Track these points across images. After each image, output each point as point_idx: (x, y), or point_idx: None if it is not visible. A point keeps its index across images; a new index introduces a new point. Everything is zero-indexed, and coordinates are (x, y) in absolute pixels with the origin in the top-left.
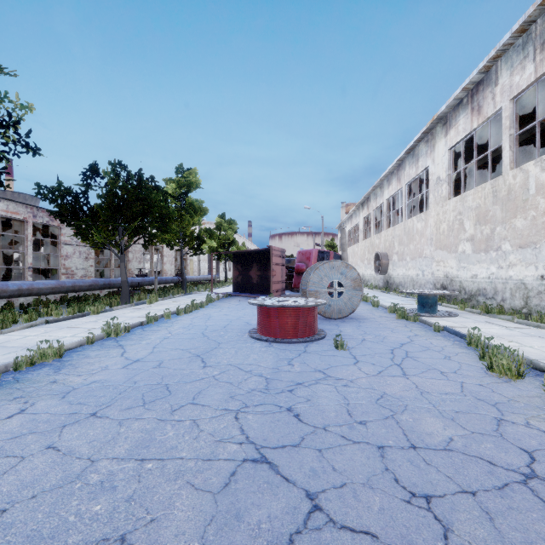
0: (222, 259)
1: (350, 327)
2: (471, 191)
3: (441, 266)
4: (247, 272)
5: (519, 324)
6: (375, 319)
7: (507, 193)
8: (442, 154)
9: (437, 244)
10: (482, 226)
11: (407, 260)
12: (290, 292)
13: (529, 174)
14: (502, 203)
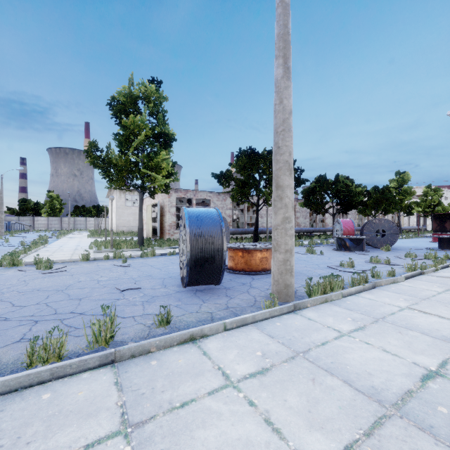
0: (428, 215)
1: None
2: None
3: None
4: (442, 225)
5: None
6: None
7: None
8: None
9: None
10: None
11: None
12: None
13: None
14: None
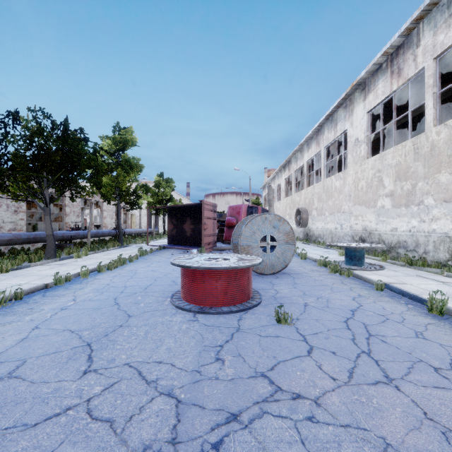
0: (161, 214)
1: (285, 285)
2: (390, 149)
3: (359, 220)
4: (181, 226)
5: (449, 277)
6: (308, 274)
7: (430, 149)
8: (360, 117)
9: (355, 200)
10: (402, 182)
11: (326, 214)
12: (222, 244)
13: None
14: (425, 159)
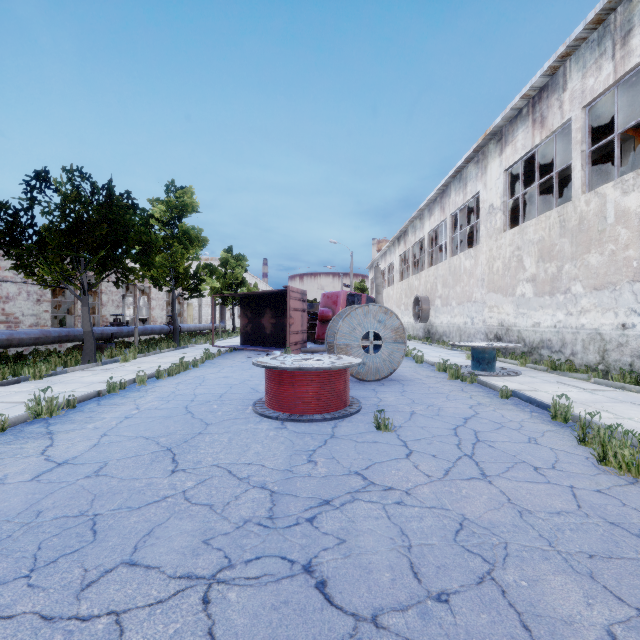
0: (229, 303)
1: (392, 393)
2: (532, 221)
3: (495, 313)
4: (258, 320)
5: (597, 384)
6: (423, 381)
7: (579, 223)
8: (496, 177)
9: (489, 286)
10: (546, 263)
11: (453, 305)
12: (313, 344)
13: (606, 198)
14: (572, 234)
